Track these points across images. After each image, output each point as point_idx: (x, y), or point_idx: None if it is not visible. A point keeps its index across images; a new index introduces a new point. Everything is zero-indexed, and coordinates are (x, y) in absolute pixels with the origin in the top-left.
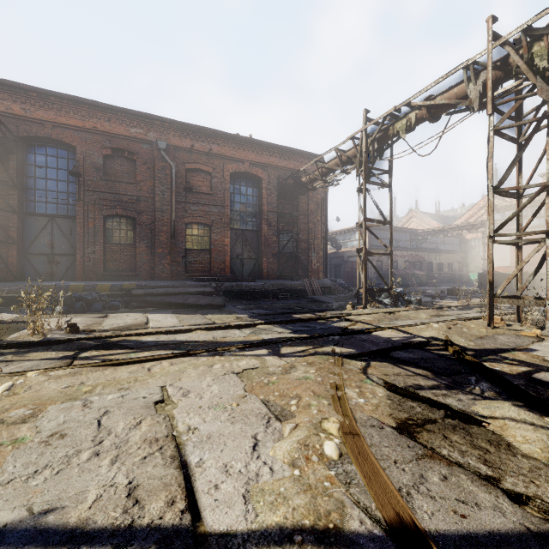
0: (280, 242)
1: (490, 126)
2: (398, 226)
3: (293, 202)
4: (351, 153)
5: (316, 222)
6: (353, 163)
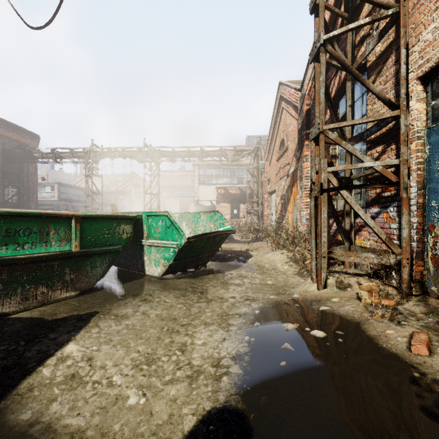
0: (4, 194)
1: (144, 172)
2: (73, 183)
3: (21, 166)
4: (81, 155)
5: (34, 182)
6: (79, 158)
